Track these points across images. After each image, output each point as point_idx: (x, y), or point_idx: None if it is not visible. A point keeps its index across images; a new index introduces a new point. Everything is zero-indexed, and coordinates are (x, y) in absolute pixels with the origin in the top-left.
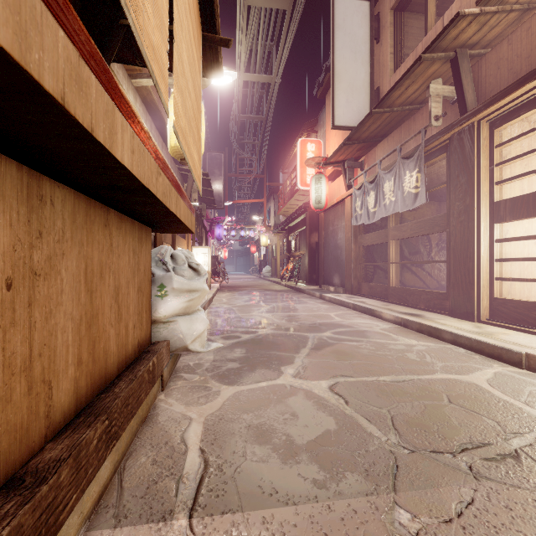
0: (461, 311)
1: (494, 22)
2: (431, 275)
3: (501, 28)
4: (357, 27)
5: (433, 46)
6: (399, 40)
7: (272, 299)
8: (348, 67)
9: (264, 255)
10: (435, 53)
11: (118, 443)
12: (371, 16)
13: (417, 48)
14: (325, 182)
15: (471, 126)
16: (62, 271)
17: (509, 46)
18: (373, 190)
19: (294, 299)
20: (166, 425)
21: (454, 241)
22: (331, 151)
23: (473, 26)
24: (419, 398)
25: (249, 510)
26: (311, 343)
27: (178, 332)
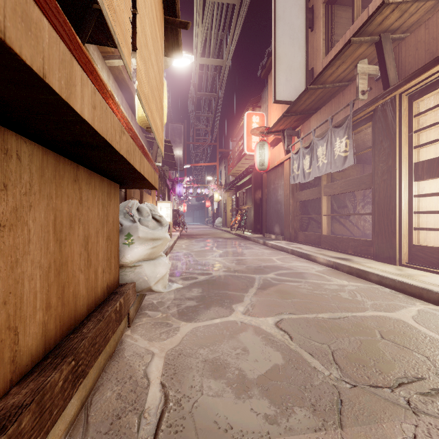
0: (385, 256)
1: (413, 9)
2: (356, 226)
3: (419, 15)
4: (294, 17)
5: (361, 31)
6: (330, 28)
7: (223, 245)
8: (287, 51)
9: (216, 208)
10: (362, 37)
11: (85, 380)
12: (306, 8)
13: (346, 34)
14: (267, 147)
15: (393, 98)
16: (29, 222)
17: (426, 30)
18: (308, 154)
19: (242, 245)
20: (131, 359)
21: (378, 197)
22: (272, 122)
23: (395, 13)
24: (354, 334)
25: None
26: (258, 284)
27: (143, 275)
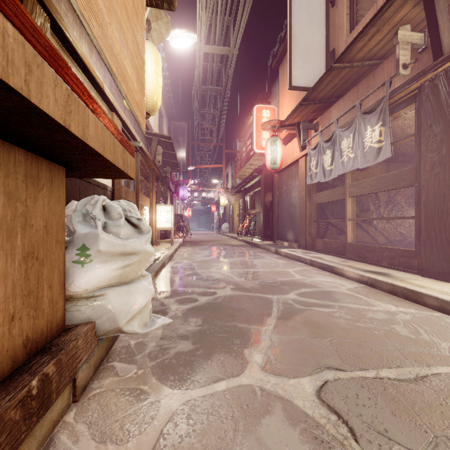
0: (436, 271)
1: None
2: (380, 232)
3: None
4: None
5: None
6: (355, 0)
7: (230, 254)
8: (305, 29)
9: (222, 213)
10: None
11: None
12: None
13: (377, 2)
14: (280, 144)
15: (448, 69)
16: None
17: None
18: (329, 148)
19: (251, 254)
20: None
21: (425, 196)
22: (284, 116)
23: None
24: None
25: None
26: (277, 310)
27: (108, 310)
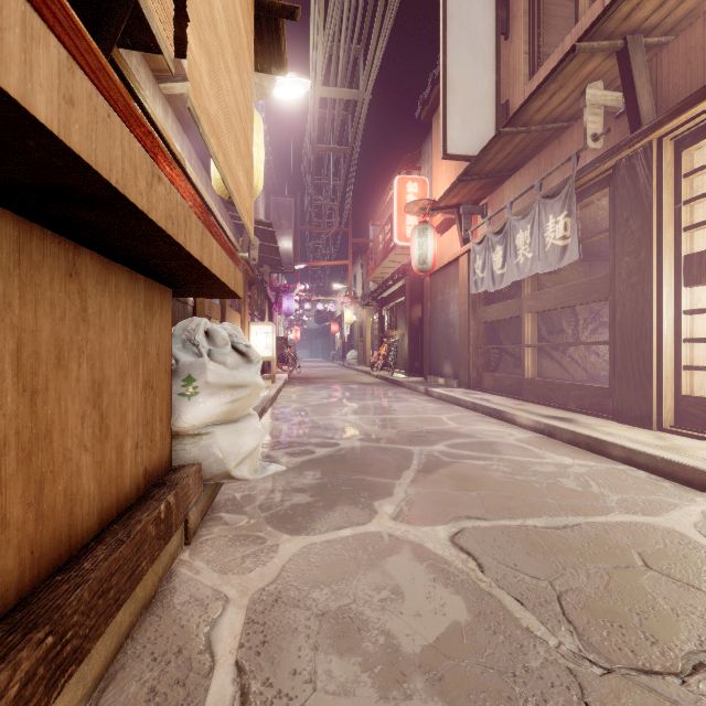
0: (633, 415)
1: None
2: (578, 363)
3: (693, 3)
4: (477, 17)
5: (593, 30)
6: (536, 34)
7: (359, 395)
8: (466, 73)
9: (348, 335)
10: (595, 41)
11: (84, 665)
12: (497, 2)
13: (564, 42)
14: (432, 234)
15: (647, 146)
16: None
17: (705, 28)
18: (500, 244)
19: (389, 395)
20: (184, 611)
21: (621, 314)
22: (440, 193)
23: None
24: (595, 558)
25: None
26: (418, 462)
27: (216, 451)
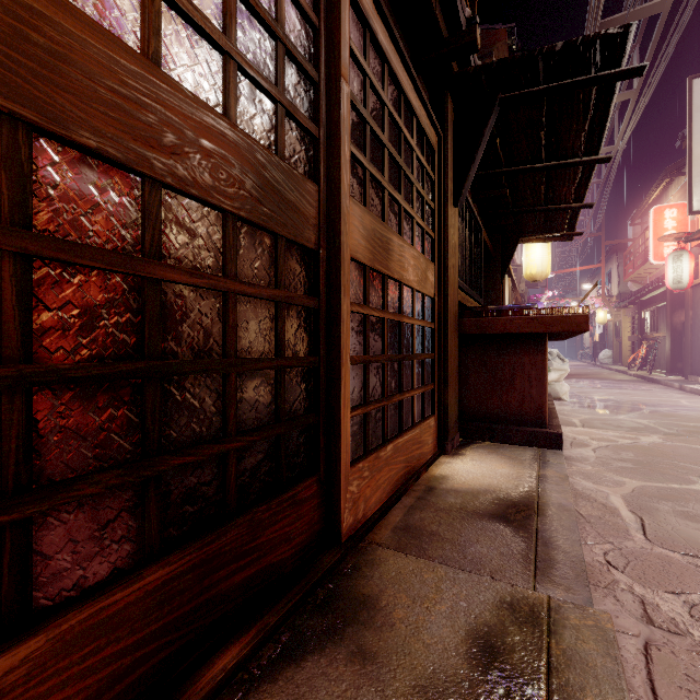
0: None
1: None
2: None
3: None
4: None
5: None
6: None
7: (613, 387)
8: None
9: (600, 334)
10: None
11: None
12: None
13: None
14: (687, 258)
15: None
16: None
17: None
18: None
19: (642, 388)
20: (561, 418)
21: None
22: None
23: None
24: None
25: (602, 429)
26: (645, 411)
27: (555, 390)
